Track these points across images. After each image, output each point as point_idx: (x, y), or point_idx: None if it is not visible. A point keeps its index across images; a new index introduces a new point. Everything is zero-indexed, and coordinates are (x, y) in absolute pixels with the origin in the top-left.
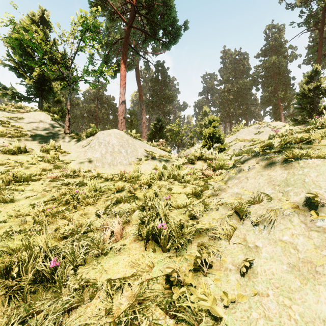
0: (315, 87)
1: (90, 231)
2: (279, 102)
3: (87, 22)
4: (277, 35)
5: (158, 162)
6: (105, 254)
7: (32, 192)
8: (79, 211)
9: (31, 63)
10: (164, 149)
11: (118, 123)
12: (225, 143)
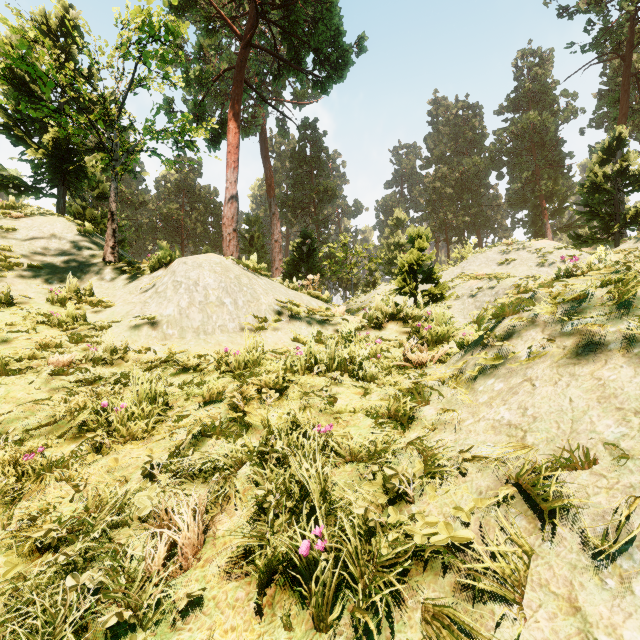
0: (618, 171)
1: (121, 523)
2: (542, 202)
3: (150, 22)
4: (539, 70)
5: (303, 326)
6: (146, 624)
7: (4, 404)
8: (107, 455)
9: (29, 110)
10: (317, 296)
11: (224, 241)
12: (444, 283)
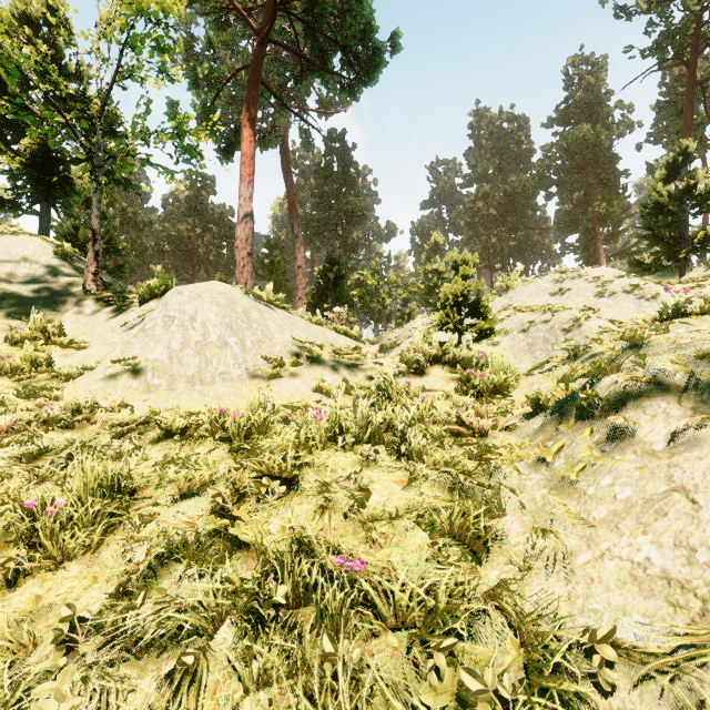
0: (684, 190)
1: None
2: (595, 225)
3: None
4: (592, 79)
5: (327, 372)
6: None
7: None
8: (25, 587)
9: None
10: (344, 332)
11: (236, 267)
12: (494, 317)
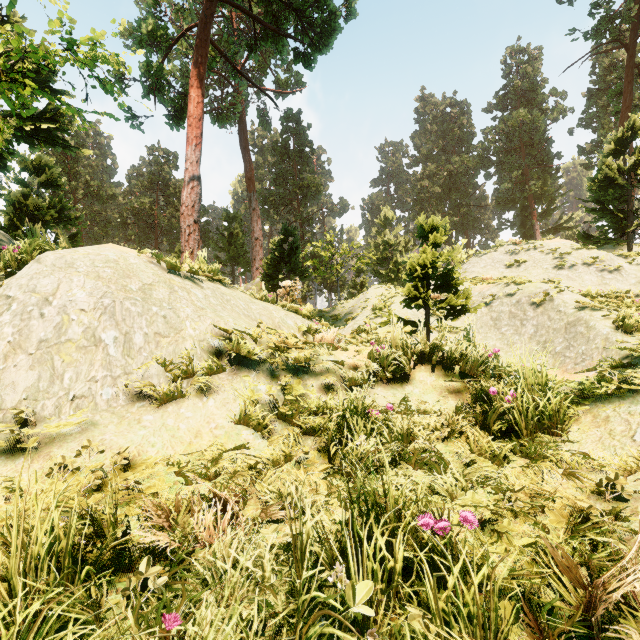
0: (633, 164)
1: None
2: (531, 202)
3: None
4: (529, 67)
5: (262, 383)
6: None
7: None
8: None
9: None
10: (295, 309)
11: (182, 235)
12: (467, 292)
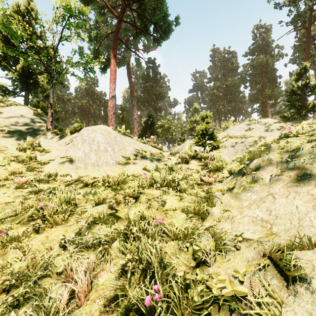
0: (304, 84)
1: (46, 275)
2: (266, 100)
3: (70, 6)
4: (265, 35)
5: (148, 162)
6: None
7: None
8: (42, 233)
9: (8, 51)
10: (155, 146)
11: (108, 119)
12: (219, 140)
